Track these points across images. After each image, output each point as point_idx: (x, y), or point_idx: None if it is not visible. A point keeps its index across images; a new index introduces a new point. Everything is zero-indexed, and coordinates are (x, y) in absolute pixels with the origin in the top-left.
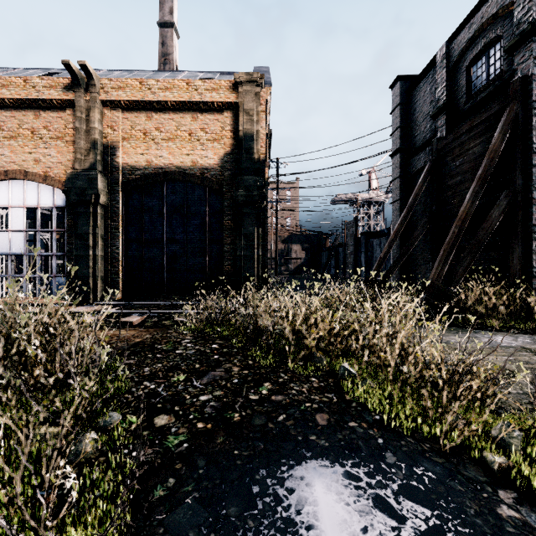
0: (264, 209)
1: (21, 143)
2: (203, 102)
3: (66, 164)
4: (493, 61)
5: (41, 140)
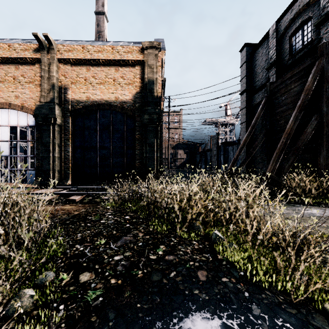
0: (160, 128)
1: (6, 85)
2: (122, 60)
3: (35, 99)
4: (306, 33)
5: (19, 83)
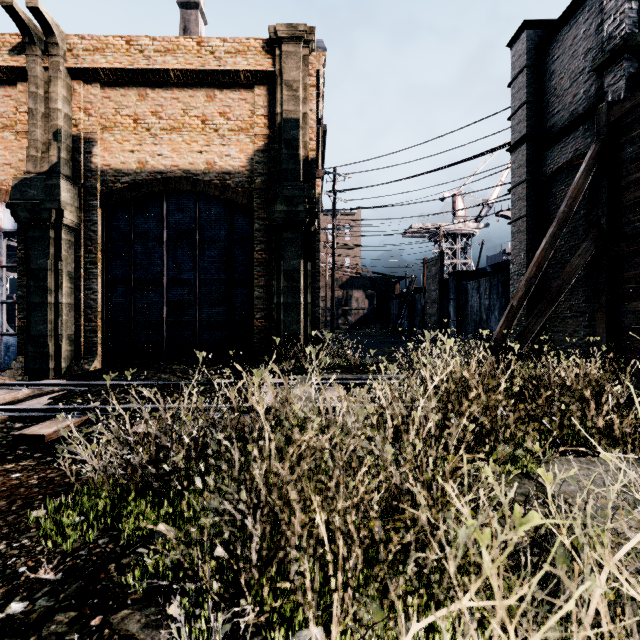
0: (314, 234)
1: None
2: (223, 71)
3: (17, 166)
4: None
5: None
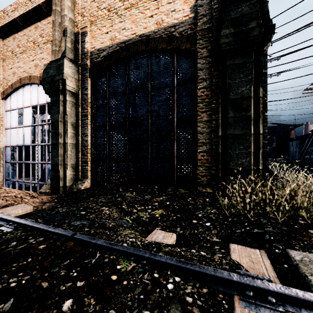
0: (264, 58)
1: (28, 54)
2: None
3: None
4: None
5: (38, 47)
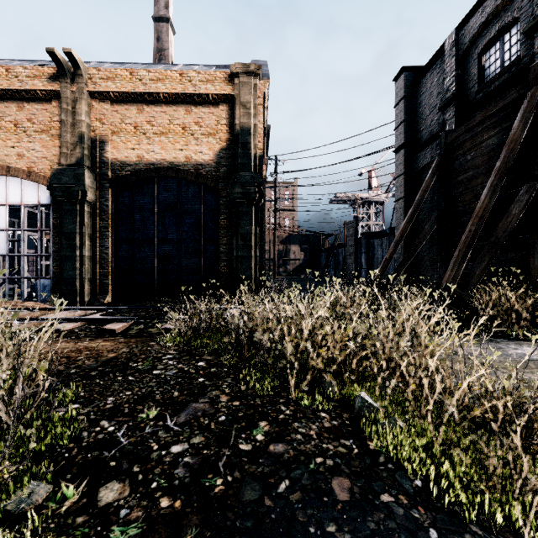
0: (261, 208)
1: (3, 137)
2: (198, 94)
3: (52, 159)
4: (509, 46)
5: (25, 133)
